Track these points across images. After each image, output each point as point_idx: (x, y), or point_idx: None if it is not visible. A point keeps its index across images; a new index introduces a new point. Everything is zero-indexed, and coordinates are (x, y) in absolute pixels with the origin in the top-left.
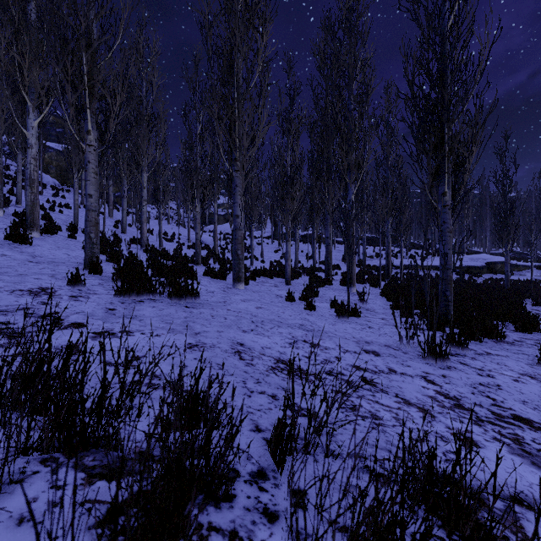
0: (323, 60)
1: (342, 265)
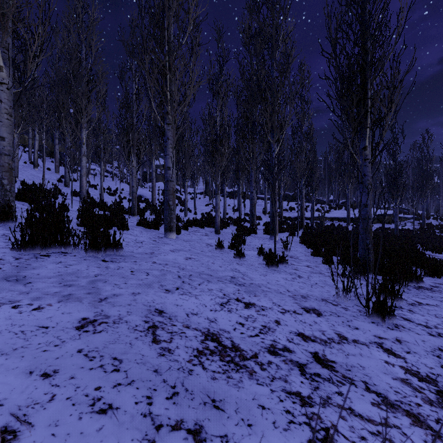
0: (248, 36)
1: (263, 216)
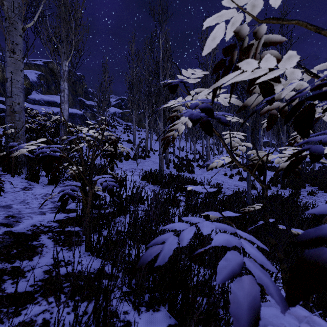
0: None
1: None
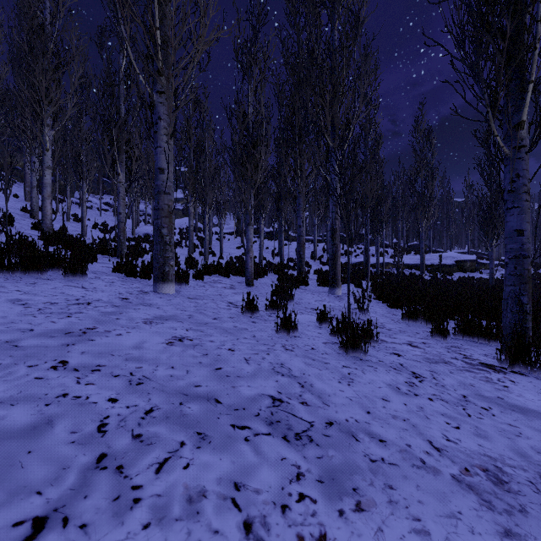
0: (294, 4)
1: (312, 262)
